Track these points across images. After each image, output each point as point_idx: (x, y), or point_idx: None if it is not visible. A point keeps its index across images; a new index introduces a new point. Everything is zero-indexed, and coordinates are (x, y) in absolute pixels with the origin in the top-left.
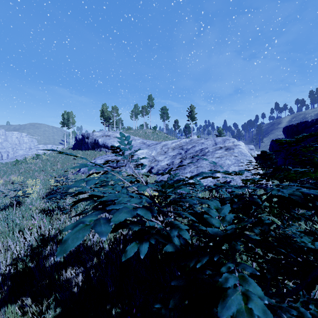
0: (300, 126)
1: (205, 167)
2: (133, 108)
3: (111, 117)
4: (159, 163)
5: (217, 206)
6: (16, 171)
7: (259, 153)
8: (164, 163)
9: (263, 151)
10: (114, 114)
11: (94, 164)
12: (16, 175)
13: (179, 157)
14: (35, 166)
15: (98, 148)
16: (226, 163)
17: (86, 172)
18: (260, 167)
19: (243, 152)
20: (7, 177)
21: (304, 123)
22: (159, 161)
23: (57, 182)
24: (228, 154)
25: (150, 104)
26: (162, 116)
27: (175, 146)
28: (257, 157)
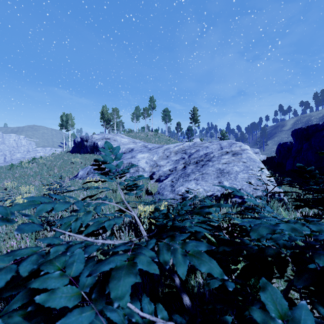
0: (310, 129)
1: (211, 174)
2: (135, 110)
3: (111, 119)
4: (161, 169)
5: (282, 311)
6: (10, 176)
7: (264, 157)
8: (166, 168)
9: (299, 166)
10: (114, 116)
11: (92, 169)
12: (10, 180)
13: (182, 162)
14: (30, 171)
15: (97, 152)
16: (234, 170)
17: (84, 178)
18: (301, 189)
19: (252, 157)
20: (0, 182)
21: (315, 126)
22: (161, 166)
23: (50, 190)
24: (236, 159)
25: (151, 105)
26: (164, 118)
27: (178, 150)
28: (264, 162)
